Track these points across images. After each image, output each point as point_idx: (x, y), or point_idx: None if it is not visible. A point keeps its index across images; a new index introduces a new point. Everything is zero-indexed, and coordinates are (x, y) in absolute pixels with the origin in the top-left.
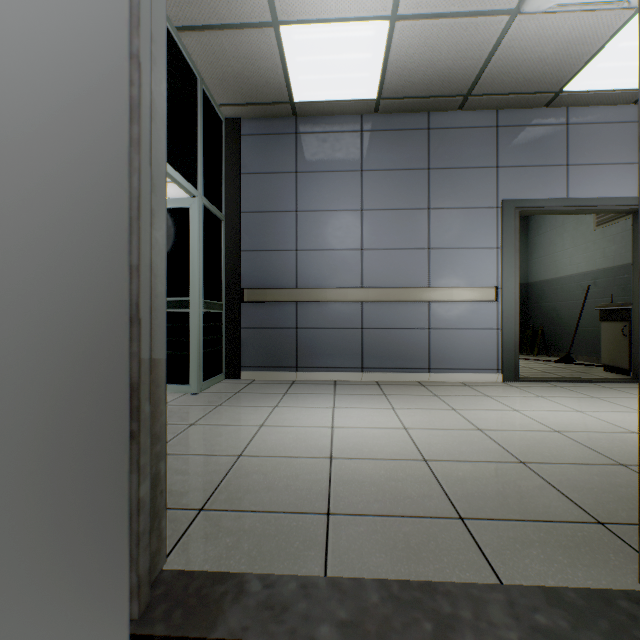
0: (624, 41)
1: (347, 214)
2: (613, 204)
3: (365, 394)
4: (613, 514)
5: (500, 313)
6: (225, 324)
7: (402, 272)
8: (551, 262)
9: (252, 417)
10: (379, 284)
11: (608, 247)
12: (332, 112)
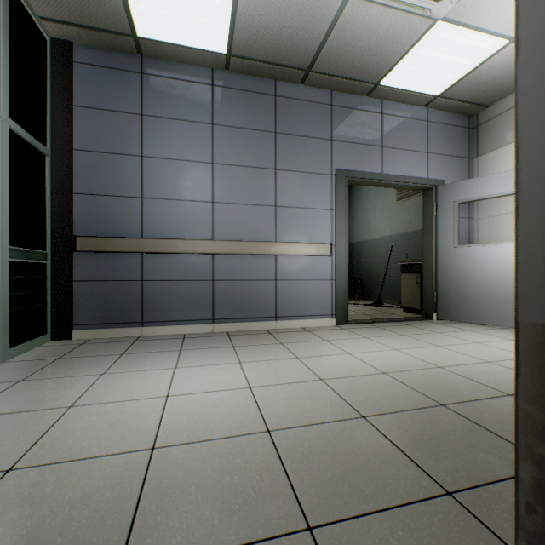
0: (424, 49)
1: (198, 165)
2: (412, 182)
3: (213, 347)
4: (456, 475)
5: (334, 266)
6: (51, 277)
7: (252, 226)
8: (367, 227)
9: (63, 394)
10: (230, 237)
11: (405, 217)
12: (182, 59)
